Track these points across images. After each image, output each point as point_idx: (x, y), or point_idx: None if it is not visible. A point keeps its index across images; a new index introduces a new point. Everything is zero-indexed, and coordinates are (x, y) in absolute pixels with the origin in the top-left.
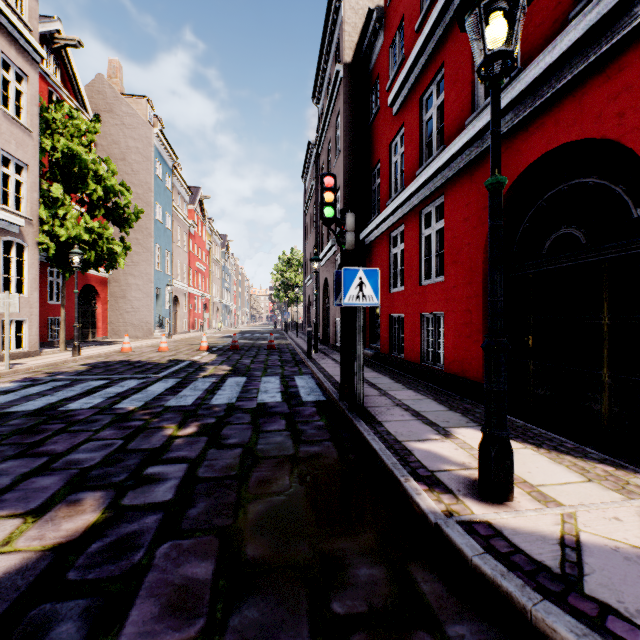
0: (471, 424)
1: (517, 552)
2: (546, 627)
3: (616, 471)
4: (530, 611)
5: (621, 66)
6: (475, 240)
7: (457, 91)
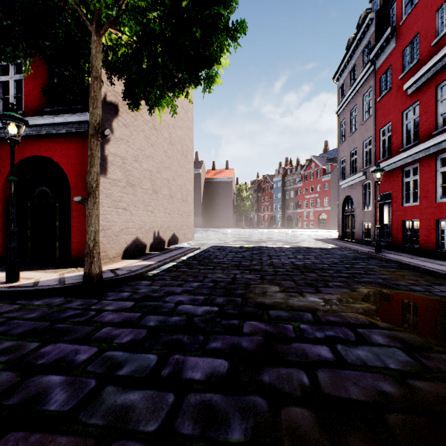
0: None
1: (21, 286)
2: (28, 291)
3: (56, 270)
4: (24, 290)
5: (61, 141)
6: None
7: None
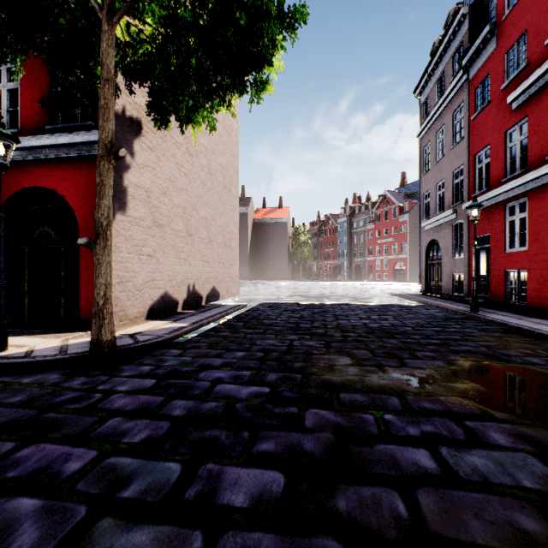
0: None
1: (8, 357)
2: (16, 364)
3: (60, 334)
4: (11, 363)
5: (67, 168)
6: None
7: None
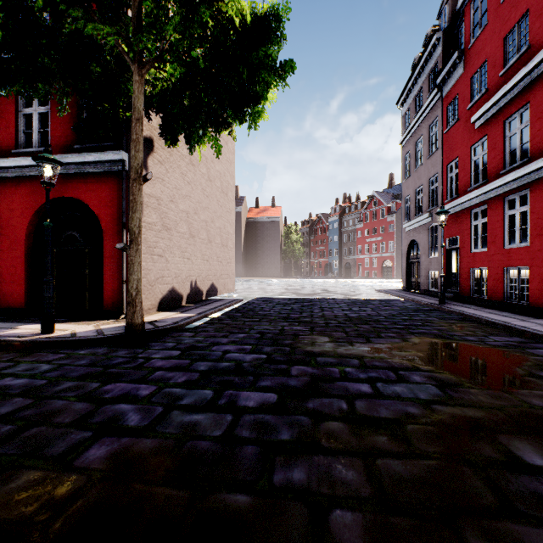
0: (26, 324)
1: (59, 337)
2: (68, 341)
3: (89, 322)
4: (64, 340)
5: (92, 181)
6: (20, 225)
7: (4, 124)
